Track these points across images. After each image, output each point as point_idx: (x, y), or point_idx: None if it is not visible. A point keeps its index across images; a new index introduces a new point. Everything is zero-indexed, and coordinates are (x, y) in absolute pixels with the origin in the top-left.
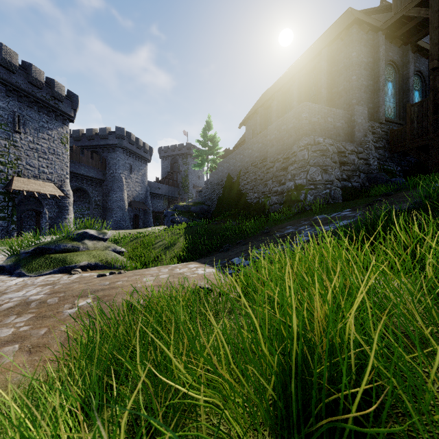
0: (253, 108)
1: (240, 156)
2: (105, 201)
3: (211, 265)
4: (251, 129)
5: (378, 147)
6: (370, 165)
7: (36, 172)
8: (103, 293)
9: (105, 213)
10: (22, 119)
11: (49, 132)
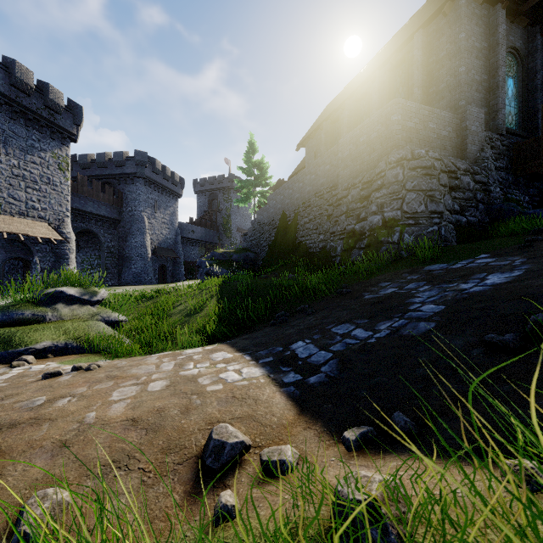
0: (315, 123)
1: (299, 185)
2: (122, 247)
3: (254, 357)
4: (312, 152)
5: (499, 167)
6: (491, 192)
7: (22, 207)
8: (1, 440)
9: (121, 263)
10: (3, 134)
11: (42, 153)
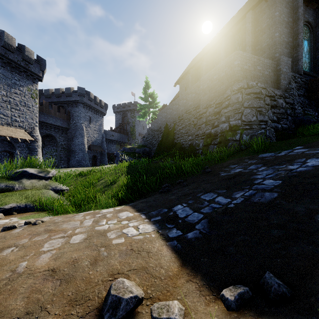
0: (185, 70)
1: (176, 106)
2: (70, 145)
3: (147, 216)
4: (184, 87)
5: (299, 94)
6: (295, 109)
7: (8, 120)
8: None
9: (69, 154)
10: None
11: (21, 88)
